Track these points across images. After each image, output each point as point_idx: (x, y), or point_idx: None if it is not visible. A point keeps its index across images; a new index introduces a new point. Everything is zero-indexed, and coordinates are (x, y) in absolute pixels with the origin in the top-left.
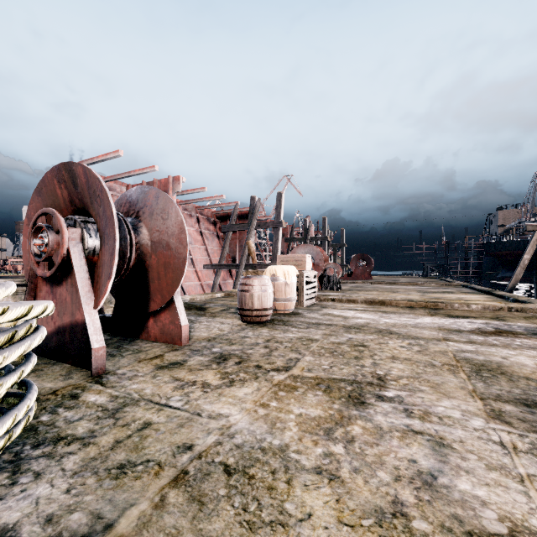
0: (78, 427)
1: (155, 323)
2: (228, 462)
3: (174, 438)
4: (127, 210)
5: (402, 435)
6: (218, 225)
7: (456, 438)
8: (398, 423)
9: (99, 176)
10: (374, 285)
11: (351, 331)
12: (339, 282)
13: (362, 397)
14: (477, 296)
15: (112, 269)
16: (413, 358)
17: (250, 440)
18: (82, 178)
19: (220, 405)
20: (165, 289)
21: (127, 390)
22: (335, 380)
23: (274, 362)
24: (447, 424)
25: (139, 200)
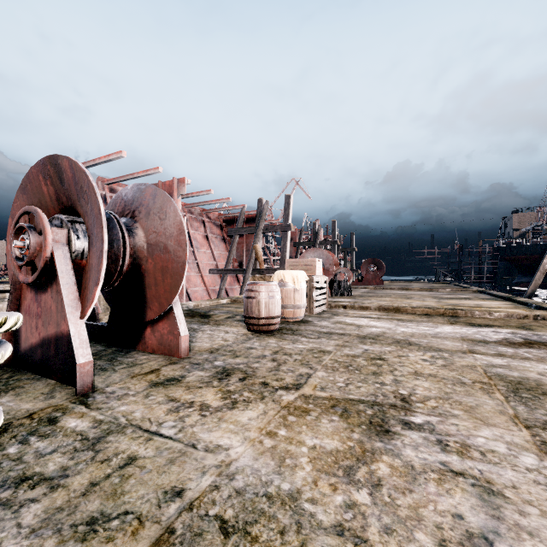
0: (49, 463)
1: (153, 333)
2: (226, 516)
3: (161, 479)
4: (122, 209)
5: (439, 476)
6: (225, 229)
7: (506, 482)
8: (433, 460)
9: (86, 170)
10: (386, 291)
11: (366, 342)
12: (350, 287)
13: (385, 423)
14: (496, 303)
15: (99, 274)
16: (438, 374)
17: (253, 484)
18: (68, 172)
19: (219, 434)
20: (163, 296)
21: (114, 413)
22: (352, 401)
23: (283, 379)
24: (492, 462)
25: (135, 199)
